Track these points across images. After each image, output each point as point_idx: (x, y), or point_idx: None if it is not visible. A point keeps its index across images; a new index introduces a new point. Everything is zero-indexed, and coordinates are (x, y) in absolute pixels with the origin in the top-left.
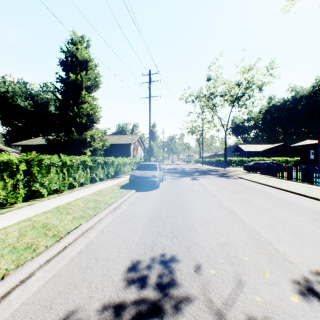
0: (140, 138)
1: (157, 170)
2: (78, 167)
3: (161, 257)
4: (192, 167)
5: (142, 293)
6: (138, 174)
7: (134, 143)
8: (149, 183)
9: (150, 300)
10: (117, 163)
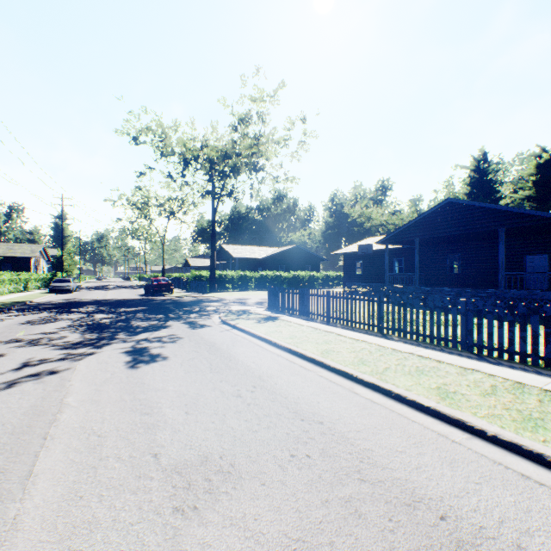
0: (43, 248)
1: (72, 283)
2: (3, 281)
3: (74, 298)
4: (123, 284)
5: (69, 299)
6: (57, 285)
7: (36, 256)
8: (66, 290)
9: (71, 299)
10: (25, 279)
